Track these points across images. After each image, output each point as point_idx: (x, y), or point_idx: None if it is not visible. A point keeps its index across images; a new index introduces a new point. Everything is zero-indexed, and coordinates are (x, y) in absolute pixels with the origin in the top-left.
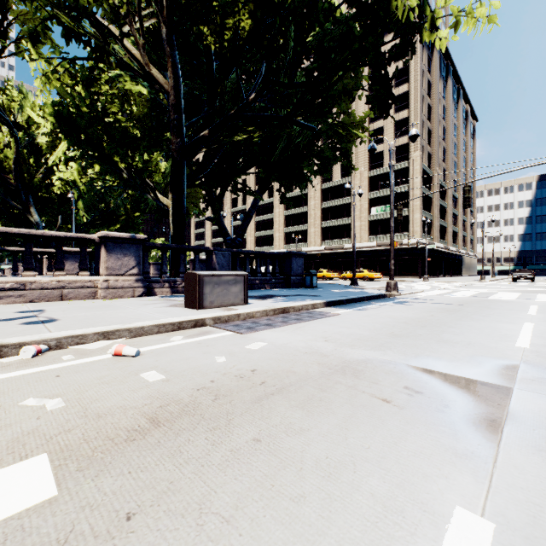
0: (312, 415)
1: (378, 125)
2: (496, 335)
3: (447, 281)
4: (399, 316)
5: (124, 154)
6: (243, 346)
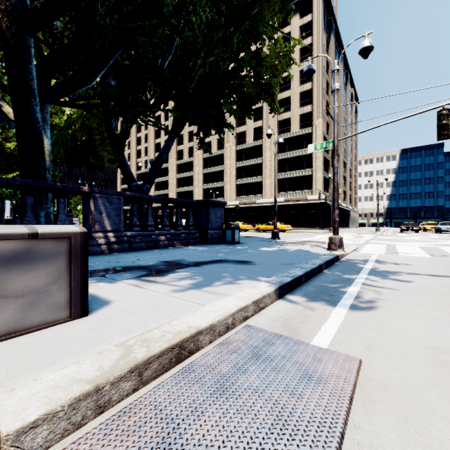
0: None
1: (286, 95)
2: None
3: (350, 233)
4: None
5: None
6: None
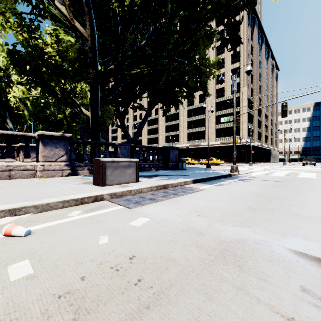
0: None
1: (221, 72)
2: None
3: (264, 165)
4: (247, 190)
5: (57, 81)
6: (128, 222)
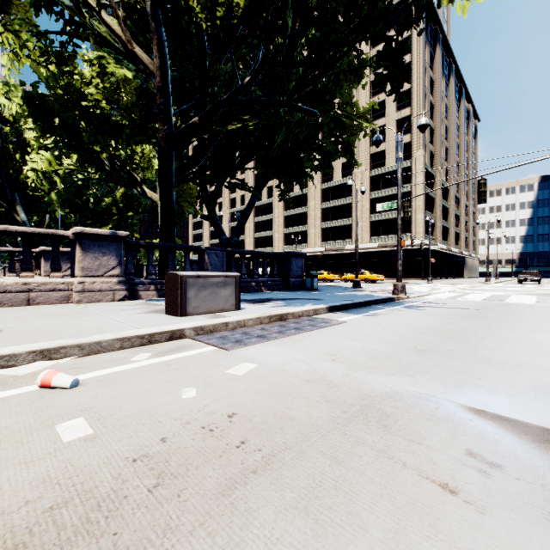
0: (324, 533)
1: (379, 124)
2: (546, 351)
3: (452, 283)
4: (416, 323)
5: (105, 143)
6: (225, 370)
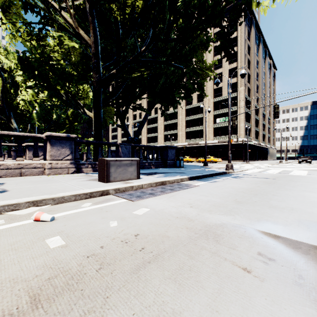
0: (183, 290)
1: (219, 71)
2: (308, 202)
3: (260, 163)
4: (237, 186)
5: (63, 84)
6: (132, 212)
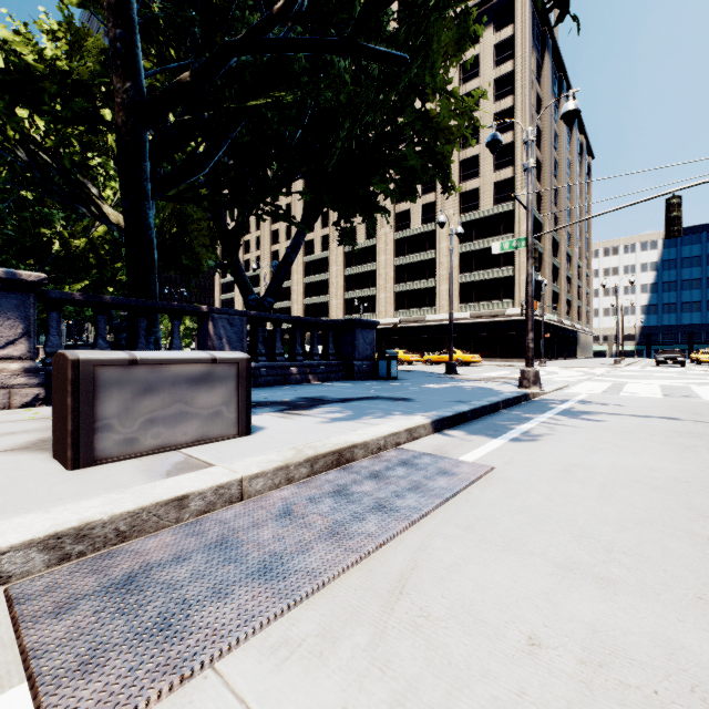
0: None
1: (472, 153)
2: None
3: (572, 367)
4: (649, 470)
5: (10, 109)
6: None
